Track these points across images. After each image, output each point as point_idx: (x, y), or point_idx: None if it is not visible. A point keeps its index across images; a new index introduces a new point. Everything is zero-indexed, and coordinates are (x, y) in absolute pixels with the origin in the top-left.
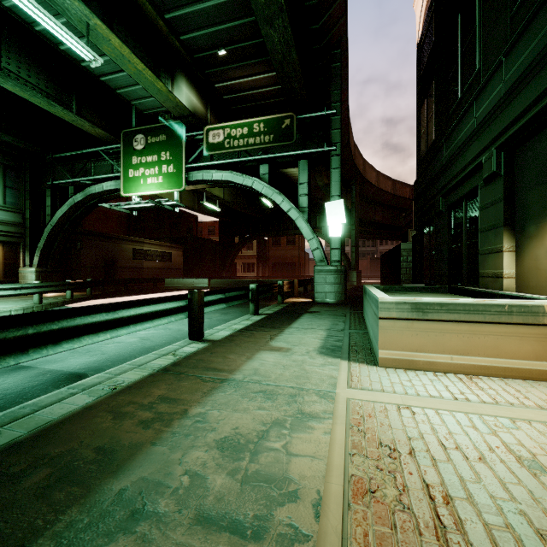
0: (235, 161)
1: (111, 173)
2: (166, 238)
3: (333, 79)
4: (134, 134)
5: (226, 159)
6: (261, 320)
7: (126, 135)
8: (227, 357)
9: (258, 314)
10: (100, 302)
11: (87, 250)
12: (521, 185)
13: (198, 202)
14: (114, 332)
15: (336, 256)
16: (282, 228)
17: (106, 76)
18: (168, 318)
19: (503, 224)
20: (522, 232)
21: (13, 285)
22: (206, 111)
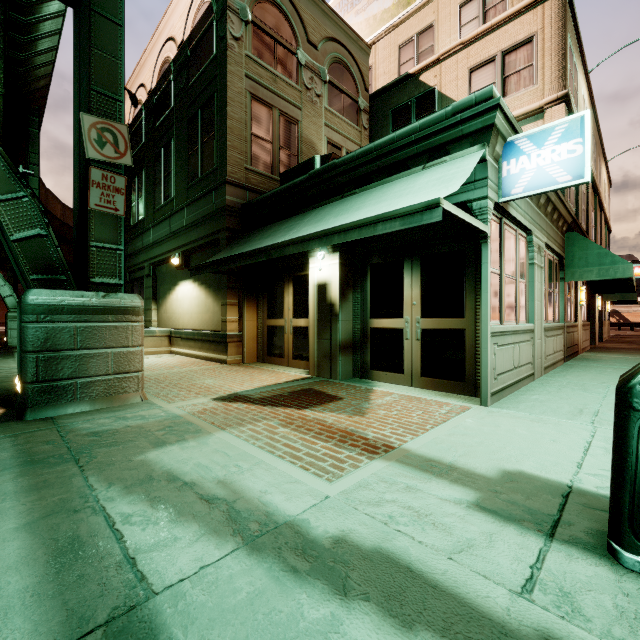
0: None
1: None
2: None
3: (31, 142)
4: None
5: None
6: None
7: None
8: (1, 366)
9: None
10: None
11: None
12: (158, 282)
13: None
14: None
15: None
16: None
17: None
18: None
19: (152, 298)
20: (159, 302)
21: None
22: None
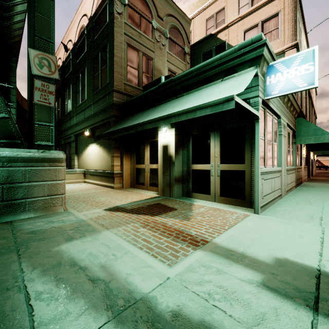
0: None
1: None
2: None
3: (12, 71)
4: None
5: None
6: None
7: None
8: None
9: None
10: None
11: None
12: (78, 145)
13: None
14: None
15: None
16: None
17: None
18: None
19: (75, 153)
20: (79, 155)
21: None
22: None
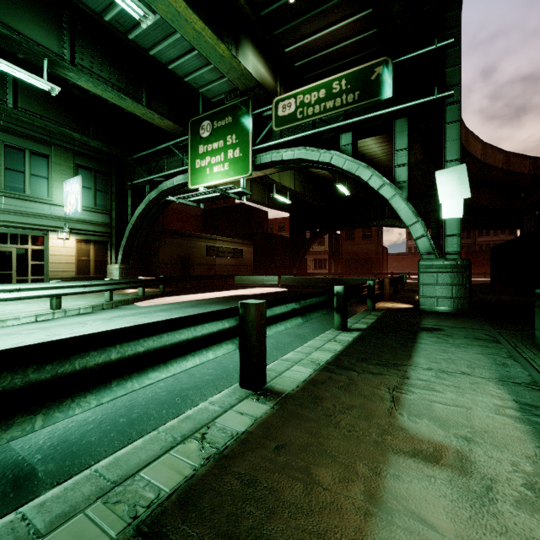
0: (309, 134)
1: (180, 167)
2: (237, 235)
3: None
4: (201, 122)
5: (298, 133)
6: (354, 342)
7: (193, 124)
8: (315, 477)
9: (346, 330)
10: (167, 301)
11: (165, 248)
12: None
13: (268, 197)
14: (62, 406)
15: (453, 246)
16: (359, 219)
17: (173, 63)
18: (202, 352)
19: None
20: None
21: (82, 283)
22: (275, 83)
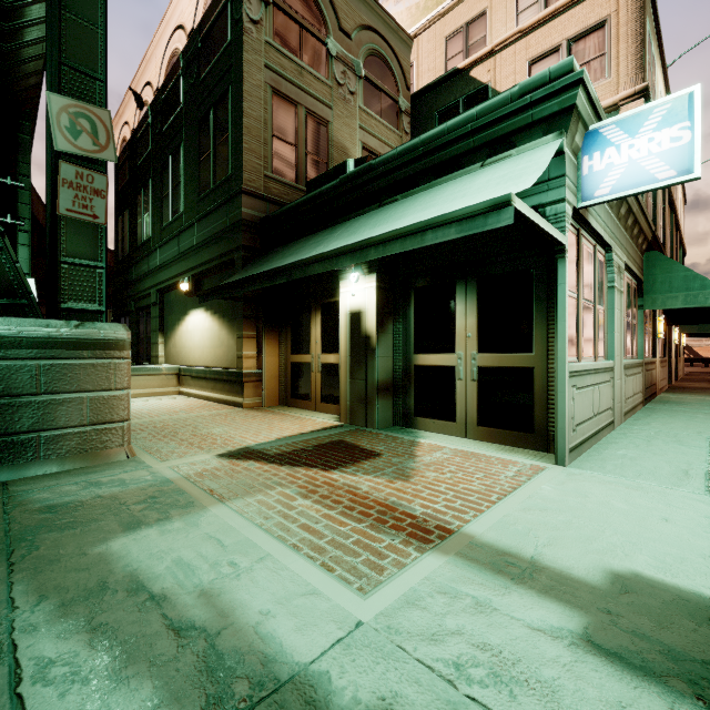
0: None
1: None
2: None
3: (21, 150)
4: None
5: None
6: None
7: None
8: None
9: None
10: None
11: None
12: (167, 312)
13: None
14: None
15: None
16: None
17: None
18: None
19: (159, 330)
20: (167, 335)
21: None
22: None
